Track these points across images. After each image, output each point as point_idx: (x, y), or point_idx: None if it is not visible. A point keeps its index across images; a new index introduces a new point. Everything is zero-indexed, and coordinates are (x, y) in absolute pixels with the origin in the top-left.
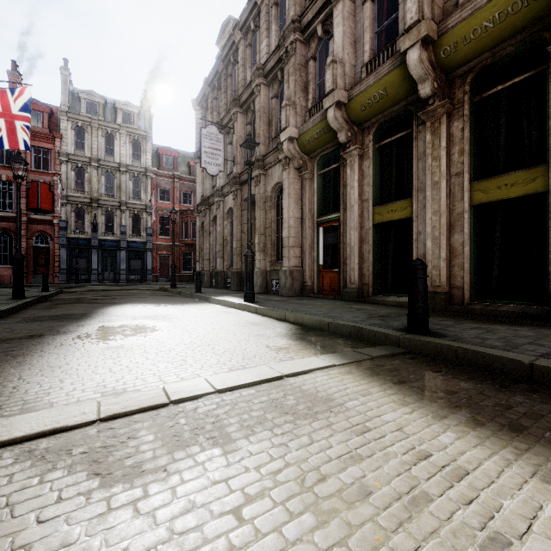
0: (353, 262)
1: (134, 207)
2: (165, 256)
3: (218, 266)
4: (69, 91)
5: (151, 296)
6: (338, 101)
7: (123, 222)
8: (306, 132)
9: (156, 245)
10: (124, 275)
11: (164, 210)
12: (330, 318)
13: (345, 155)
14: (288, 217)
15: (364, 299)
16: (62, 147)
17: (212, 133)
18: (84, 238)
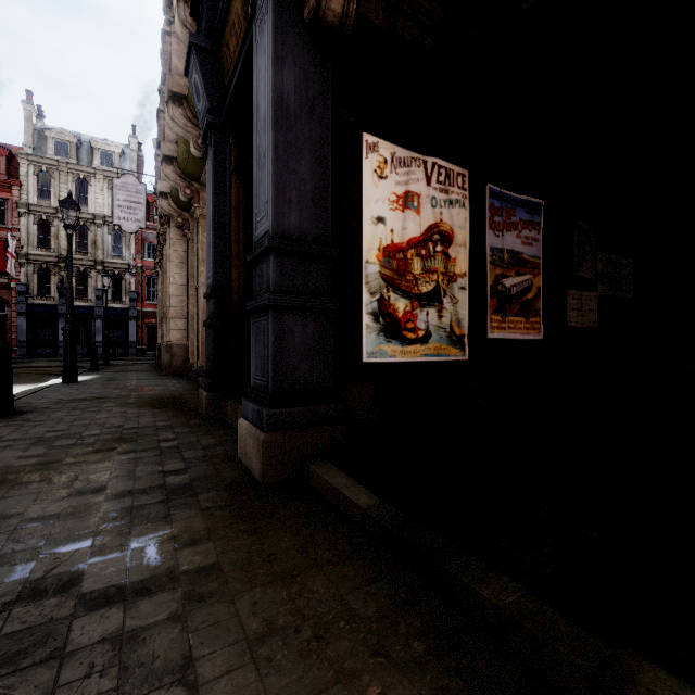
0: (199, 336)
1: (114, 267)
2: (155, 326)
3: (159, 339)
4: (34, 129)
5: (32, 375)
6: (165, 155)
7: (99, 285)
8: (171, 186)
9: (142, 312)
10: (100, 349)
11: (152, 270)
12: (24, 400)
13: (195, 214)
14: (169, 284)
15: (197, 379)
16: (22, 196)
17: (129, 183)
18: (50, 304)
